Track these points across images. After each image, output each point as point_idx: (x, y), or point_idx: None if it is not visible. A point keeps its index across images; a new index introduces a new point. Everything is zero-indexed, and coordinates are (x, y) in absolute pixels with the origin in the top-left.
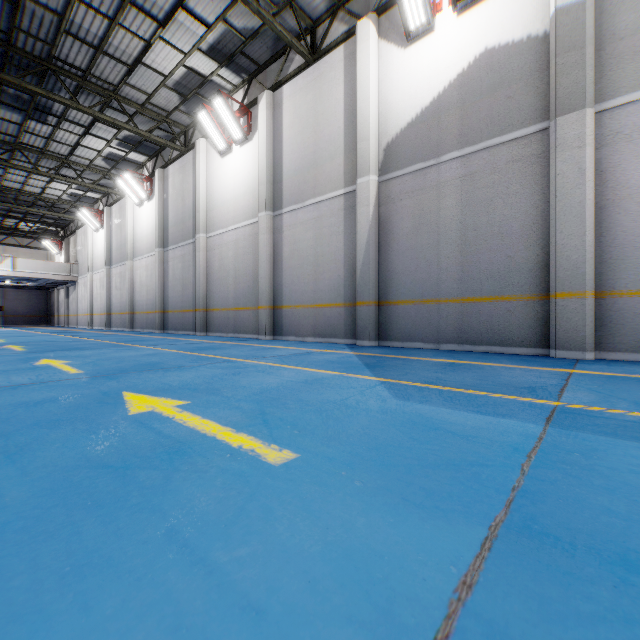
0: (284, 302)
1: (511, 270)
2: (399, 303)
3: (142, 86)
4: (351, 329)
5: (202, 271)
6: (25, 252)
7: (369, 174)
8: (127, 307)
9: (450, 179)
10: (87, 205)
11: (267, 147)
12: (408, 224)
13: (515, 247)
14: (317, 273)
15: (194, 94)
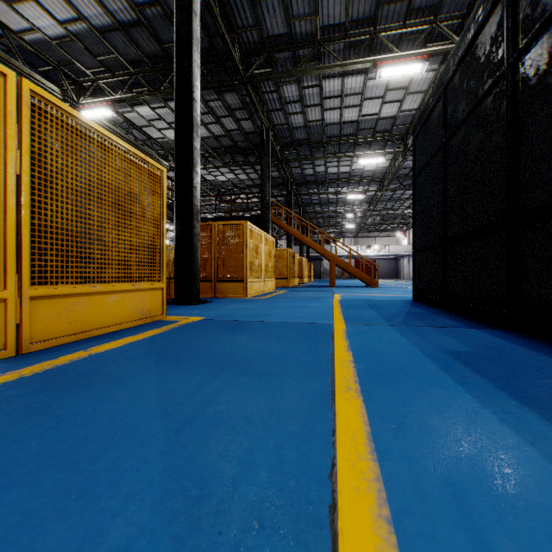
0: None
1: None
2: None
3: None
4: None
5: None
6: (386, 239)
7: None
8: None
9: None
10: None
11: None
12: None
13: None
14: None
15: None
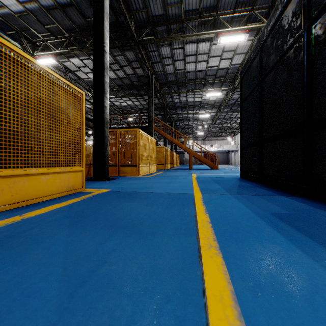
0: None
1: None
2: None
3: None
4: None
5: None
6: (222, 141)
7: None
8: None
9: None
10: None
11: None
12: None
13: None
14: None
15: None
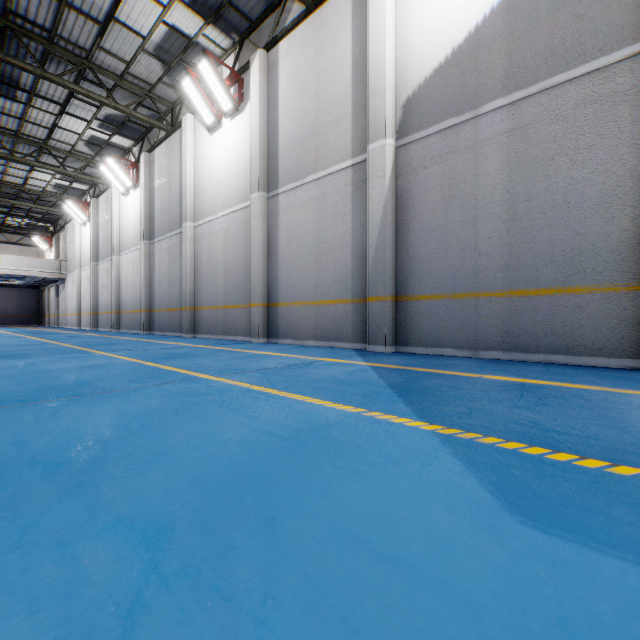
0: (280, 299)
1: (582, 252)
2: (423, 298)
3: (118, 51)
4: (361, 331)
5: (189, 264)
6: (15, 249)
7: (384, 137)
8: (113, 306)
9: (492, 136)
10: (75, 198)
11: (260, 116)
12: (435, 198)
13: (588, 220)
14: (319, 263)
15: (178, 61)
